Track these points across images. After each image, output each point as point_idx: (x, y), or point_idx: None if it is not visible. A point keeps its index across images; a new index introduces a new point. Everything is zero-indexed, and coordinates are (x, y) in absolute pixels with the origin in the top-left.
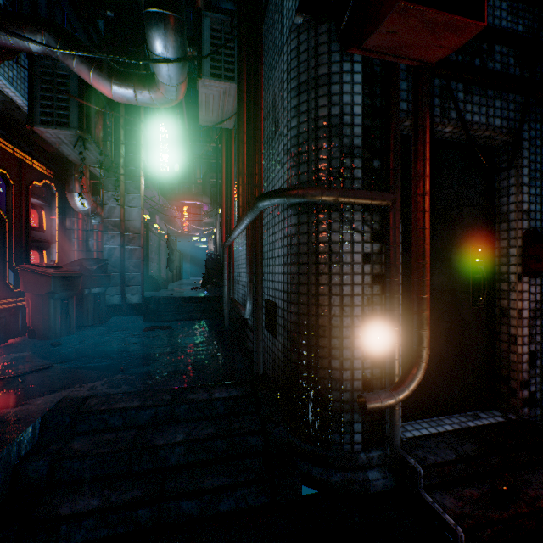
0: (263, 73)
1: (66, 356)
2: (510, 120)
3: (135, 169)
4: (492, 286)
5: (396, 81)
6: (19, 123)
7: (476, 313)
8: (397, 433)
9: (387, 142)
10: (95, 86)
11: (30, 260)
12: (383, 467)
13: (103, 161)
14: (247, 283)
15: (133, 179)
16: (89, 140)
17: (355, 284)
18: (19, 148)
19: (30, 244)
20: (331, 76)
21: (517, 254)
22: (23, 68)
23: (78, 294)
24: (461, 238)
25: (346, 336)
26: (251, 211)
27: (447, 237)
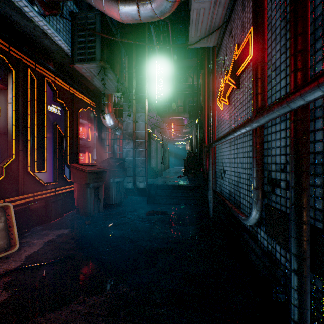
0: None
1: (89, 240)
2: None
3: (141, 95)
4: None
5: None
6: (70, 69)
7: None
8: None
9: None
10: (107, 12)
11: (78, 160)
12: None
13: (120, 89)
14: (253, 189)
15: (140, 102)
16: (108, 69)
17: None
18: (72, 86)
19: (78, 150)
20: None
21: None
22: (64, 19)
23: (107, 182)
24: None
25: None
26: None
27: None
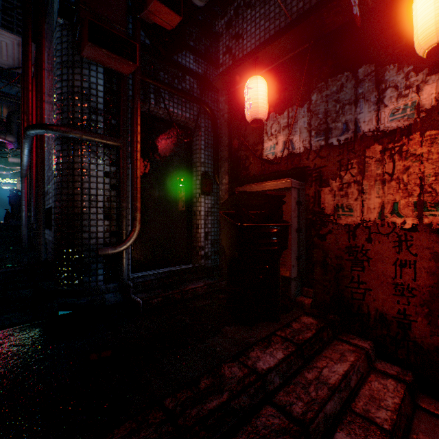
0: (48, 43)
1: None
2: (195, 115)
3: None
4: (190, 200)
5: (124, 78)
6: None
7: (181, 213)
8: (124, 272)
9: (119, 111)
10: None
11: None
12: (117, 292)
13: None
14: None
15: None
16: None
17: (99, 189)
18: None
19: None
20: (83, 64)
21: (199, 183)
22: None
23: None
24: (172, 173)
25: (93, 219)
26: (24, 138)
27: (164, 172)
